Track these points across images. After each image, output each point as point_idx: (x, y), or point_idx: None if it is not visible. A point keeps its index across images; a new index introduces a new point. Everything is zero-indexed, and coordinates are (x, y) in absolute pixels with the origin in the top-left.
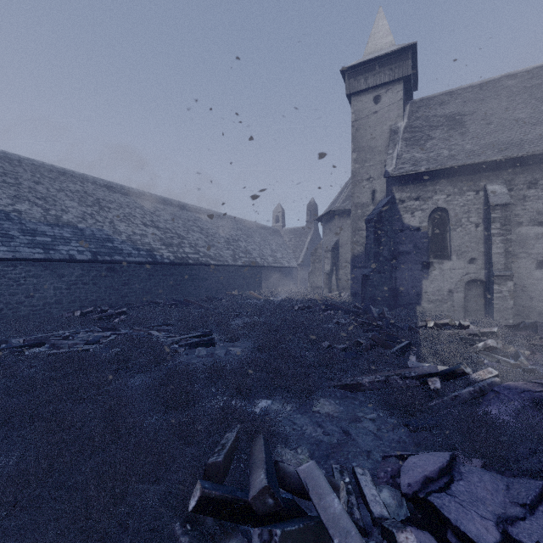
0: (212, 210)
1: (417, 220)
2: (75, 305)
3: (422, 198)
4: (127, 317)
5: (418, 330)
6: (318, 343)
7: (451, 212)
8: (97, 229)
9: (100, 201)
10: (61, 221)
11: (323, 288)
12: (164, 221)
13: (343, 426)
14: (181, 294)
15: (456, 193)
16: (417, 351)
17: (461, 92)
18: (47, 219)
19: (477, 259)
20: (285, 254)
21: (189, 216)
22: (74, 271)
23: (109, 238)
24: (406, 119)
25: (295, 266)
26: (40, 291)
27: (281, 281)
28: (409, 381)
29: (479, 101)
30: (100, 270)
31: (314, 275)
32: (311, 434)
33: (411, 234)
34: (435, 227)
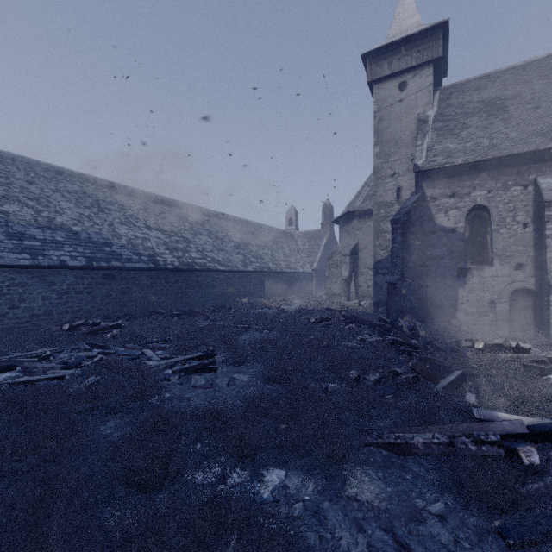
0: (222, 213)
1: (451, 220)
2: (67, 317)
3: (458, 194)
4: (121, 332)
5: (465, 353)
6: (343, 370)
7: (493, 210)
8: (94, 232)
9: (100, 202)
10: (54, 224)
11: (341, 296)
12: (169, 224)
13: (398, 533)
14: (187, 303)
15: (499, 189)
16: (473, 386)
17: (501, 75)
18: (39, 221)
19: (525, 264)
20: (299, 259)
21: (197, 219)
22: (65, 278)
23: (107, 242)
24: (436, 107)
25: (310, 272)
26: (26, 301)
27: (294, 287)
28: (487, 448)
29: (523, 83)
30: (96, 277)
31: (330, 281)
32: (350, 551)
33: (444, 236)
34: (473, 228)
